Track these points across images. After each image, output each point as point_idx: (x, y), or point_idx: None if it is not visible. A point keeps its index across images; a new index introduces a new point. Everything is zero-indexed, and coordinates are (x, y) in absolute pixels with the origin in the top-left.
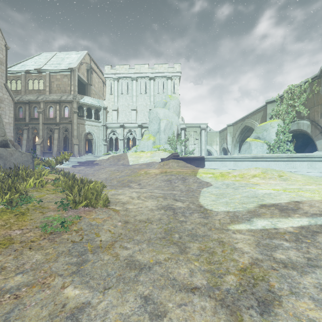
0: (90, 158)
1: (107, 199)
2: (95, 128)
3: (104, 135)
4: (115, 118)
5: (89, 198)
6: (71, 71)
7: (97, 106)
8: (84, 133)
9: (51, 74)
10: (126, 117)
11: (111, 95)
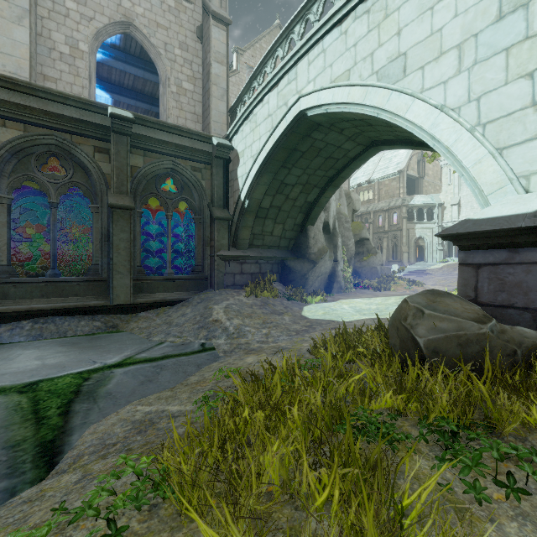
0: (421, 267)
1: (423, 286)
2: (427, 230)
3: (439, 238)
4: (455, 215)
5: (416, 284)
6: (400, 173)
7: (430, 205)
8: (414, 238)
9: (379, 182)
10: (472, 211)
11: (450, 186)
